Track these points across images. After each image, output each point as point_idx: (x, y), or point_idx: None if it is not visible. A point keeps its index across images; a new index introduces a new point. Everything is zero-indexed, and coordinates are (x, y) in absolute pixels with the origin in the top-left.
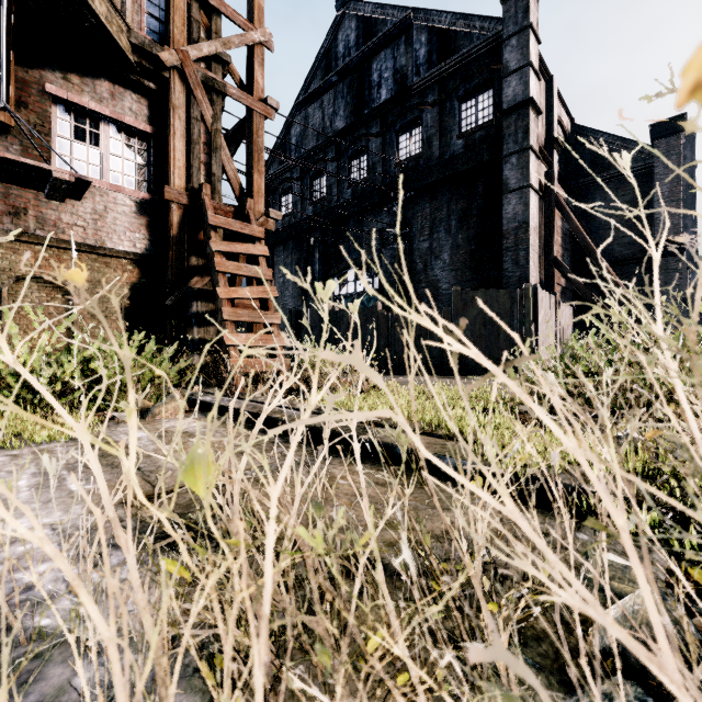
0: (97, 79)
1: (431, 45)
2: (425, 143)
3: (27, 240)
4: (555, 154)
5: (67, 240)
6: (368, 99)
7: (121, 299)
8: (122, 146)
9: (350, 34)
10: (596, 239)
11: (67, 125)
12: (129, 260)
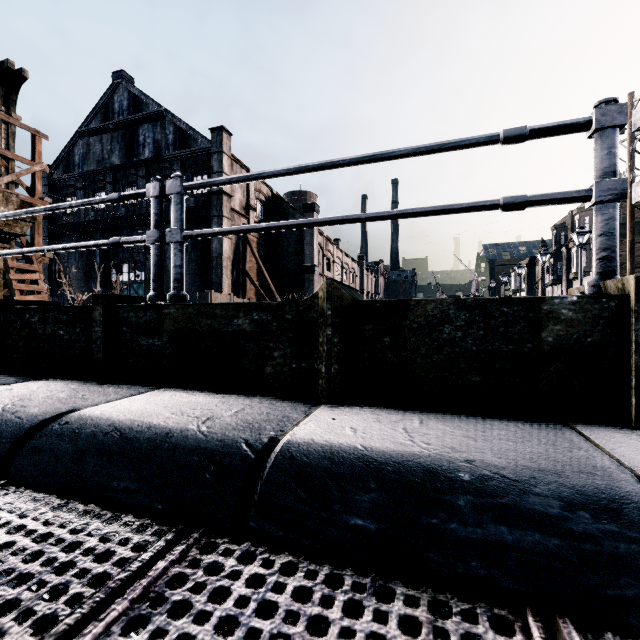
0: None
1: (176, 135)
2: None
3: None
4: (252, 212)
5: None
6: (136, 151)
7: None
8: None
9: (124, 100)
10: (282, 259)
11: None
12: None
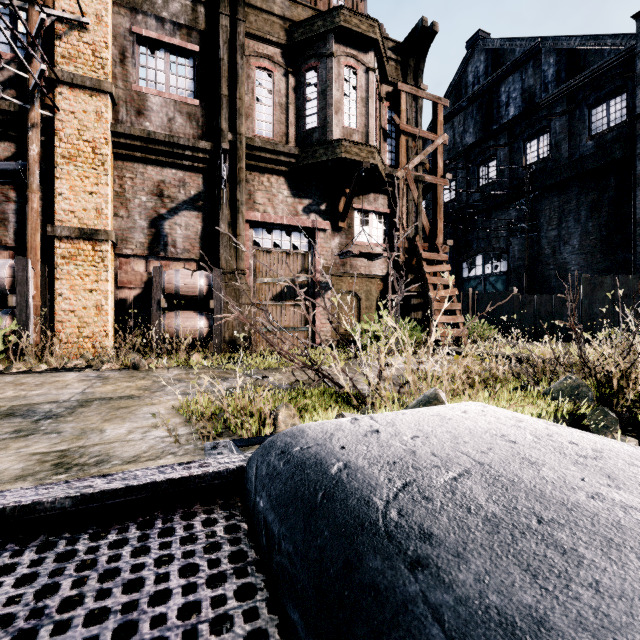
0: (369, 194)
1: (559, 65)
2: (553, 147)
3: (346, 276)
4: None
5: (358, 273)
6: (496, 116)
7: (376, 299)
8: (377, 223)
9: (479, 66)
10: None
11: (358, 219)
12: (379, 279)
